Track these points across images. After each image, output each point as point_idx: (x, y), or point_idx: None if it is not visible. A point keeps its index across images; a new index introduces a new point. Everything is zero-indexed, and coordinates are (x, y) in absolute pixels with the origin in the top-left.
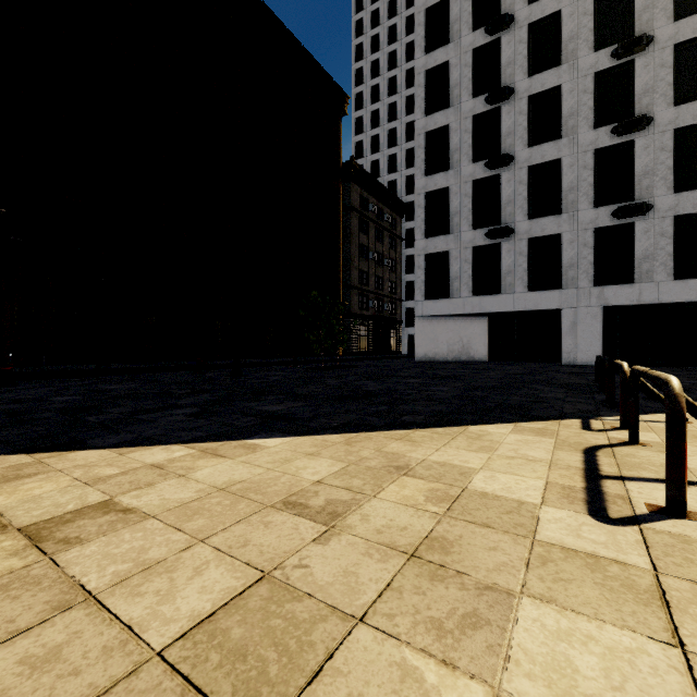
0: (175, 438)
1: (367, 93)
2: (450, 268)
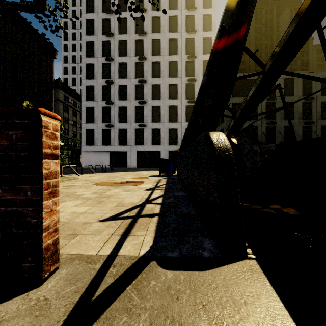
0: None
1: (70, 46)
2: (94, 135)
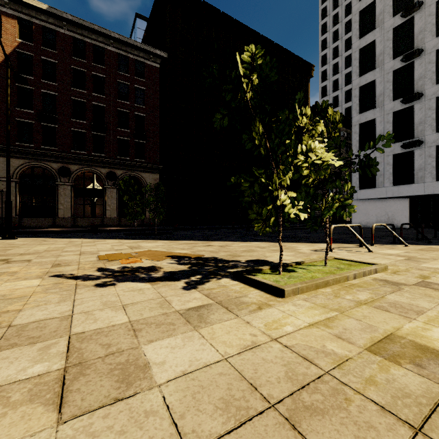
0: (233, 241)
1: (330, 53)
2: None
